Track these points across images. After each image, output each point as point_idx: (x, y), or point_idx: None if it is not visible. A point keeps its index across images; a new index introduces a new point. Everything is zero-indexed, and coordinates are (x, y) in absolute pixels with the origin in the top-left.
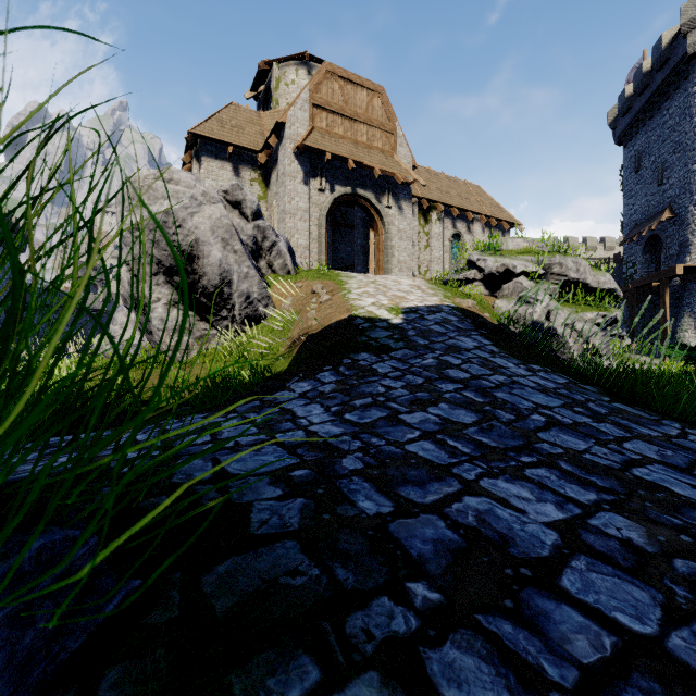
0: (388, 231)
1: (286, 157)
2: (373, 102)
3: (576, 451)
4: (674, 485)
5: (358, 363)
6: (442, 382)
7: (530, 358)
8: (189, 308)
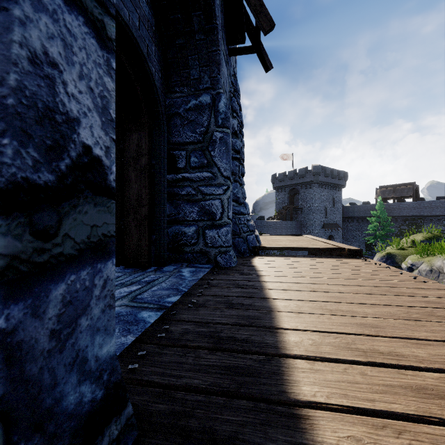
0: None
1: None
2: None
3: None
4: None
5: None
6: None
7: None
8: None
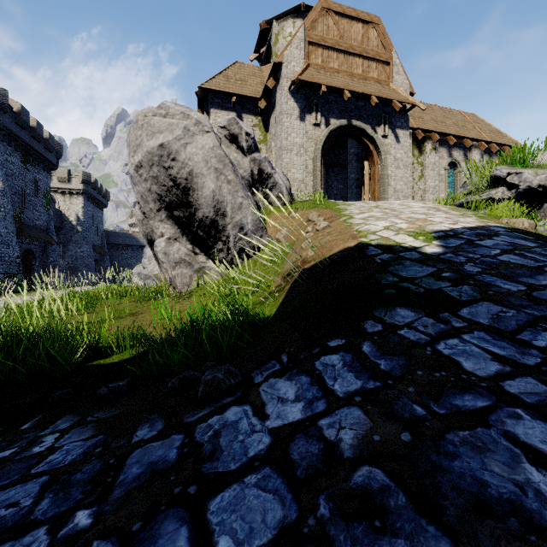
0: (384, 160)
1: (283, 95)
2: (368, 33)
3: None
4: None
5: (399, 335)
6: None
7: None
8: (188, 241)
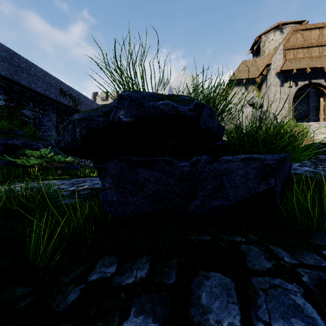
0: None
1: (271, 77)
2: (322, 32)
3: None
4: None
5: (319, 158)
6: None
7: None
8: None
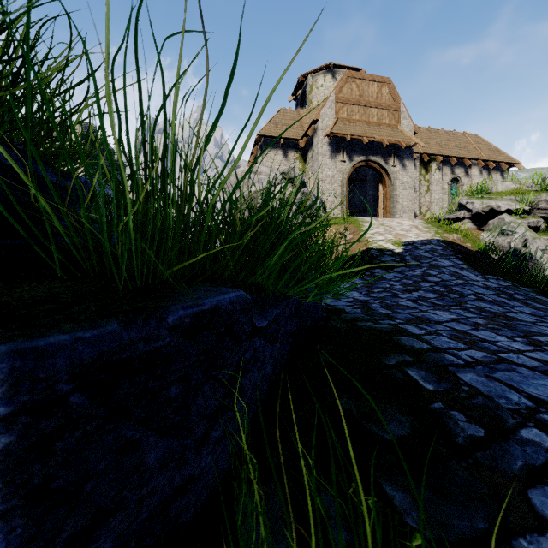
0: (394, 184)
1: (319, 142)
2: (382, 91)
3: (483, 307)
4: (523, 318)
5: (374, 274)
6: (423, 282)
7: (490, 272)
8: None
